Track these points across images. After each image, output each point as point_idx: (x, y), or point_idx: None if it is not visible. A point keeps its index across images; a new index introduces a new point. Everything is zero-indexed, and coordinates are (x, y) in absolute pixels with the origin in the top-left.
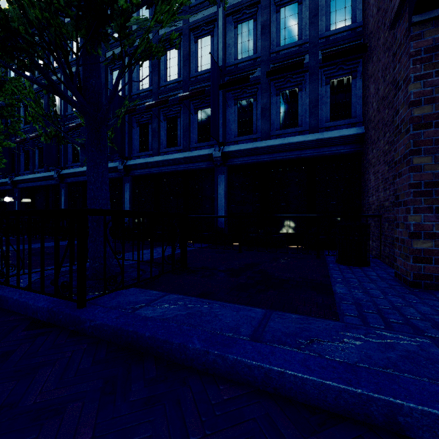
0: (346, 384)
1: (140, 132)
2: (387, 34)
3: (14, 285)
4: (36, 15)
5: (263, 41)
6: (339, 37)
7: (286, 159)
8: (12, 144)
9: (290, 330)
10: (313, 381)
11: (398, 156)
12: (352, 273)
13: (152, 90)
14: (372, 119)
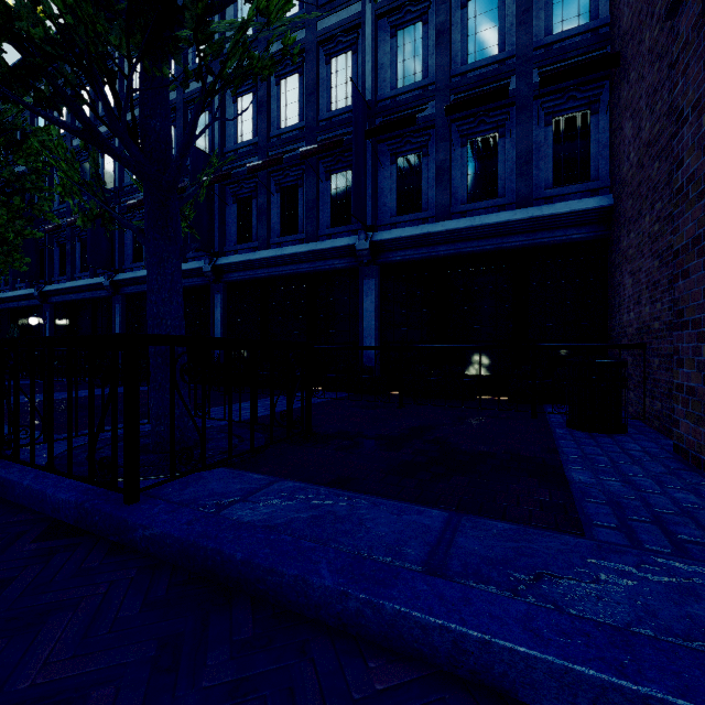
0: (616, 674)
1: (239, 212)
2: (657, 32)
3: (27, 462)
4: (55, 4)
5: (438, 57)
6: (568, 44)
7: (478, 252)
8: (37, 233)
9: (496, 554)
10: (549, 664)
11: (682, 241)
12: (598, 445)
13: (258, 143)
14: (627, 181)
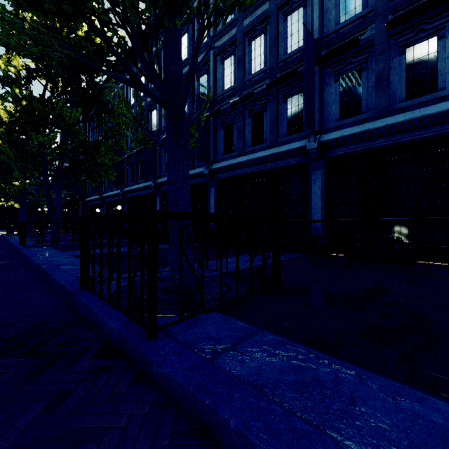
0: None
1: (225, 134)
2: None
3: (99, 294)
4: None
5: None
6: None
7: (416, 140)
8: (119, 158)
9: None
10: None
11: None
12: None
13: (236, 87)
14: None
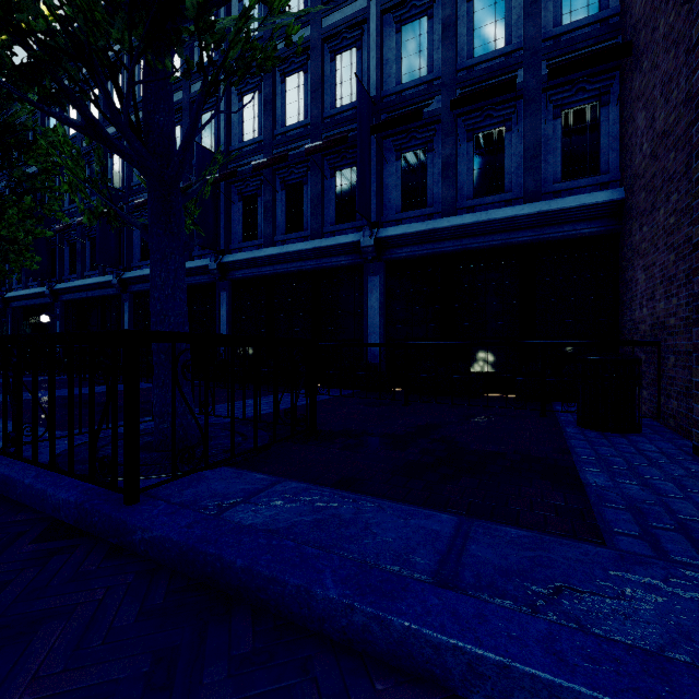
0: None
1: (244, 210)
2: (672, 18)
3: (30, 459)
4: None
5: (444, 51)
6: (577, 35)
7: (484, 248)
8: (47, 232)
9: (511, 564)
10: (577, 694)
11: None
12: (612, 446)
13: (263, 141)
14: (640, 174)
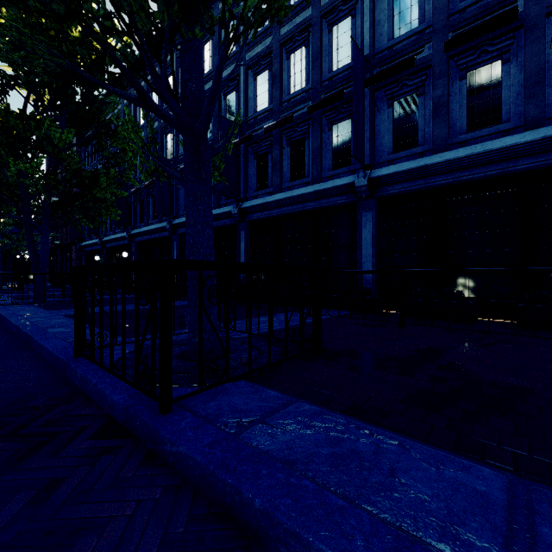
0: None
1: (258, 165)
2: None
3: (98, 362)
4: None
5: None
6: None
7: (478, 178)
8: (124, 193)
9: None
10: None
11: None
12: None
13: (272, 108)
14: None
